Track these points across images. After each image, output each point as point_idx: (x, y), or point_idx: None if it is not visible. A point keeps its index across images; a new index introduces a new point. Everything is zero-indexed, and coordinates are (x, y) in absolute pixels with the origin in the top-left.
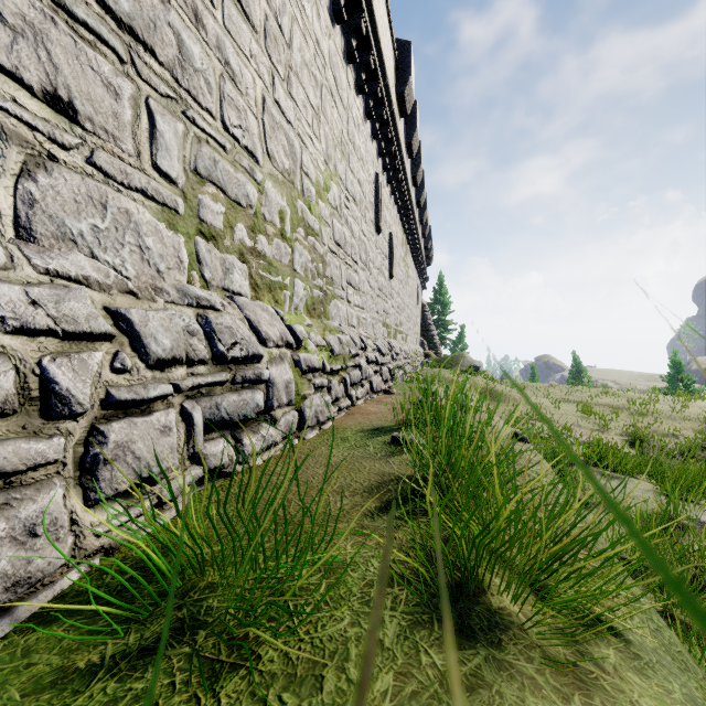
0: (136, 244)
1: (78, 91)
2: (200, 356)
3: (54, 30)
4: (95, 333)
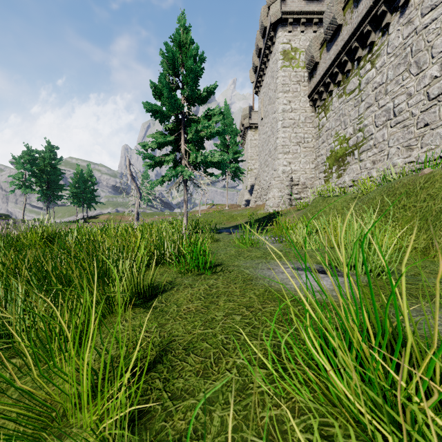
0: (439, 137)
1: (428, 120)
2: (435, 158)
3: (425, 115)
4: (411, 162)
